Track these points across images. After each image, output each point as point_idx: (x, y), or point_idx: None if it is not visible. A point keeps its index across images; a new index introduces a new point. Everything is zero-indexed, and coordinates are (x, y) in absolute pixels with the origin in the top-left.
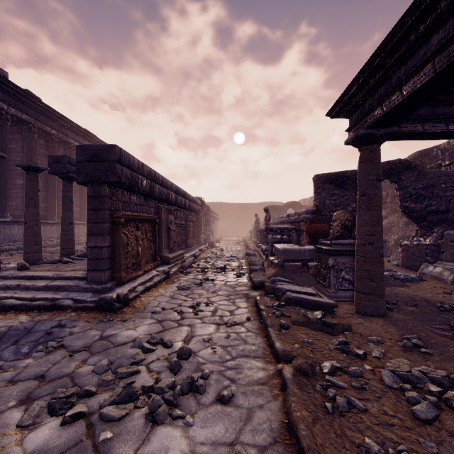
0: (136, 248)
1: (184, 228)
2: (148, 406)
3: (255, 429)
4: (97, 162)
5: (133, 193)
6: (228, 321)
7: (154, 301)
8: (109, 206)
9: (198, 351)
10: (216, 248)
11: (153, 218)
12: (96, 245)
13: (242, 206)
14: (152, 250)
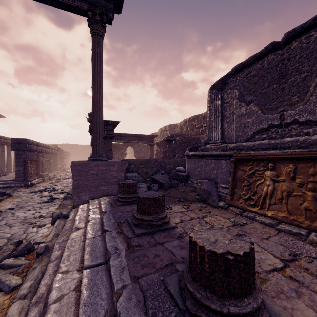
0: (31, 171)
1: (48, 162)
2: (49, 191)
3: (66, 191)
4: (19, 143)
5: (29, 151)
6: (65, 186)
7: (41, 185)
8: (23, 157)
9: (57, 189)
10: (67, 172)
11: (36, 159)
12: (19, 169)
13: (88, 147)
14: (36, 171)
